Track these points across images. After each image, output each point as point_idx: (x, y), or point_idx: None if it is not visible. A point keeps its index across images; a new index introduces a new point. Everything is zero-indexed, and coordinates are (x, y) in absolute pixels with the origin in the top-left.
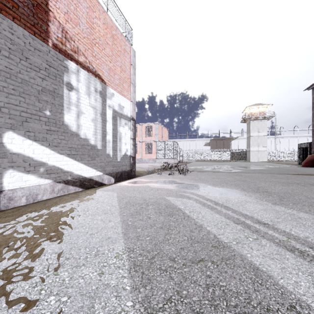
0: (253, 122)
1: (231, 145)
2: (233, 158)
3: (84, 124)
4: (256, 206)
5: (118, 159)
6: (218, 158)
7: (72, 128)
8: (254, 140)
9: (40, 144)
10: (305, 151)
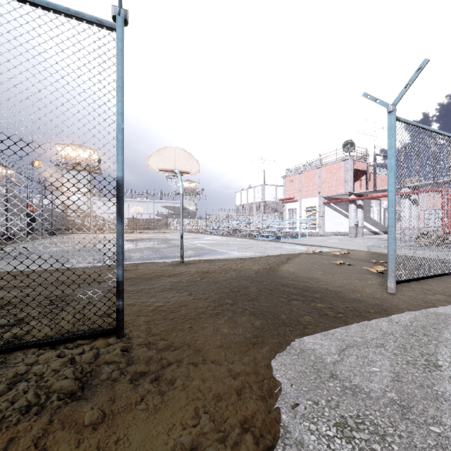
0: None
1: None
2: None
3: (374, 216)
4: None
5: (385, 226)
6: None
7: (372, 218)
8: None
9: (366, 222)
10: None
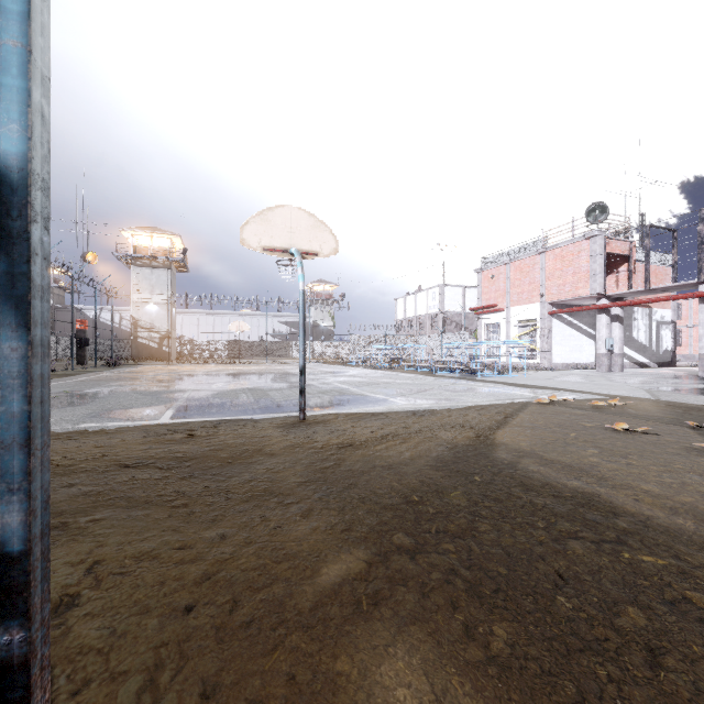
0: None
1: None
2: None
3: (640, 335)
4: None
5: (660, 353)
6: None
7: (635, 338)
8: None
9: (625, 347)
10: None
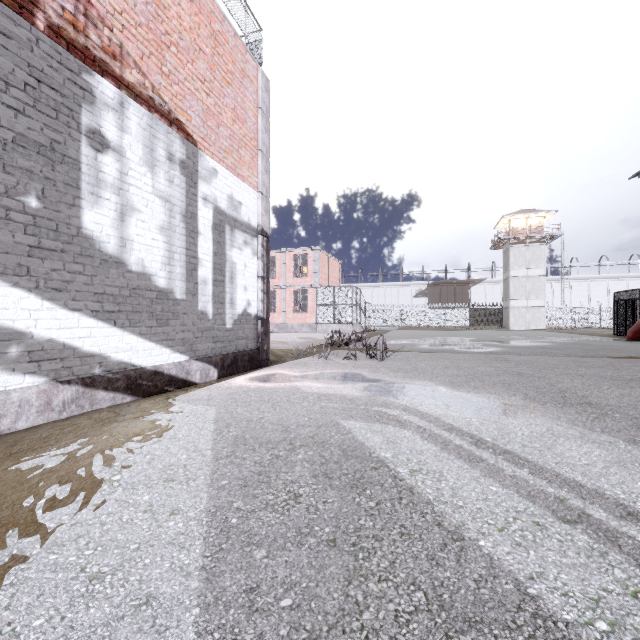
0: (518, 248)
1: (470, 297)
2: (476, 323)
3: (138, 238)
4: (589, 450)
5: (229, 323)
6: (443, 323)
7: (106, 246)
8: (520, 284)
9: (9, 283)
10: (631, 307)
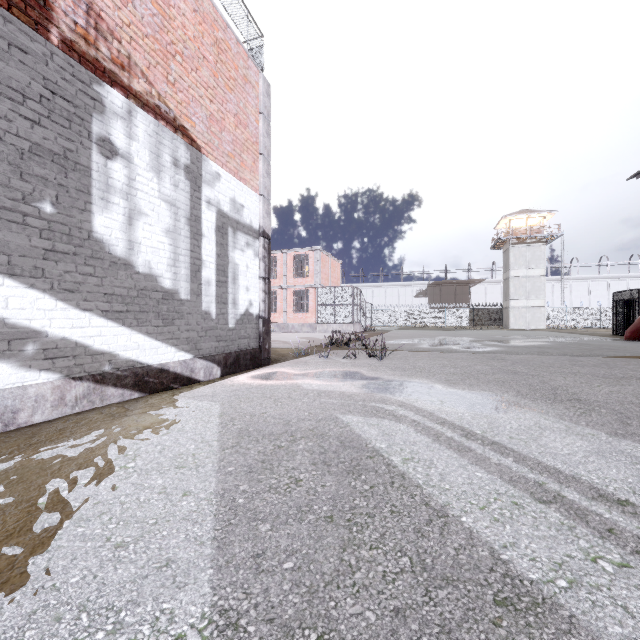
0: (518, 248)
1: (470, 297)
2: (476, 323)
3: (145, 241)
4: (572, 441)
5: (231, 323)
6: (443, 323)
7: (115, 249)
8: (520, 284)
9: (26, 285)
10: (630, 307)
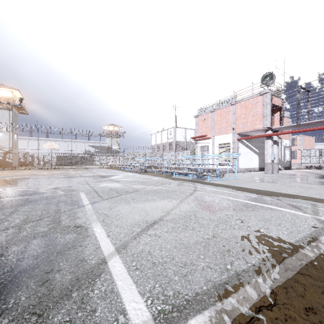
0: None
1: None
2: None
3: None
4: None
5: (285, 162)
6: None
7: None
8: None
9: None
10: None
